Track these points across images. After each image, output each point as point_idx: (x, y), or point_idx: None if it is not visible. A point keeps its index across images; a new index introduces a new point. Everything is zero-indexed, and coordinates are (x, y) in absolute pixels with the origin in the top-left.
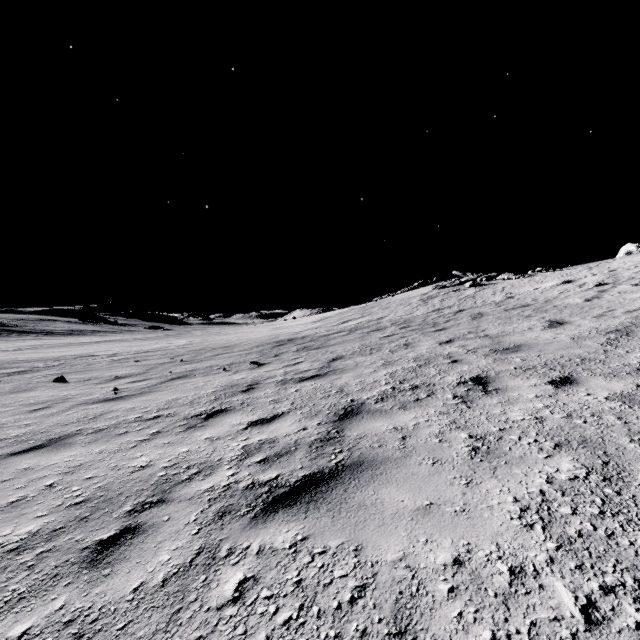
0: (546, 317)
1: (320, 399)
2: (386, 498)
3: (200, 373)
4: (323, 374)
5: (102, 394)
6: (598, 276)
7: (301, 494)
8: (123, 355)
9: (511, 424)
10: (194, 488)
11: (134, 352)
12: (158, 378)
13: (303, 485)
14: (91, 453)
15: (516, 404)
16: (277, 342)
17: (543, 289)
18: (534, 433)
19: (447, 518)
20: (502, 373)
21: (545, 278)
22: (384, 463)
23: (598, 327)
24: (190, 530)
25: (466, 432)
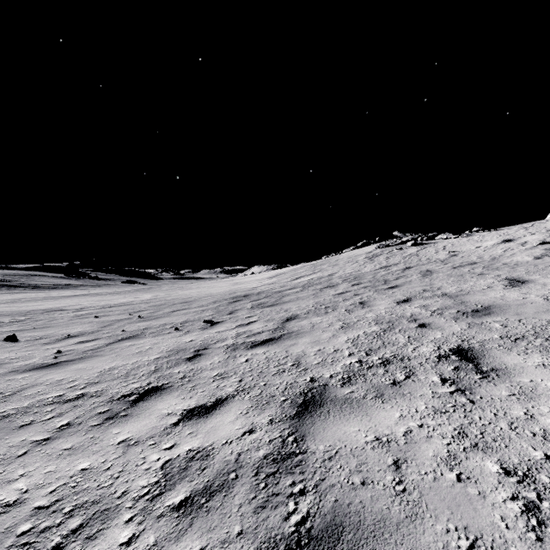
0: (501, 275)
1: (273, 375)
2: None
3: (151, 333)
4: (277, 338)
5: (41, 358)
6: (537, 235)
7: None
8: (88, 310)
9: None
10: None
11: (100, 307)
12: (108, 338)
13: None
14: None
15: (539, 399)
16: (233, 298)
17: (485, 247)
18: None
19: None
20: (488, 344)
21: (483, 237)
22: (379, 536)
23: None
24: None
25: (493, 458)
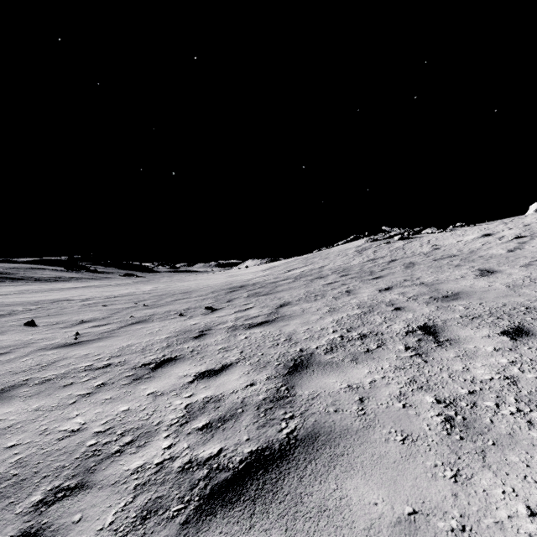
0: (475, 266)
1: (269, 348)
2: (353, 497)
3: (158, 318)
4: (272, 320)
5: (63, 339)
6: (514, 230)
7: (246, 483)
8: (94, 300)
9: (480, 385)
10: (122, 466)
11: (105, 297)
12: (119, 322)
13: (249, 468)
14: (27, 410)
15: (476, 359)
16: (230, 288)
17: (466, 241)
18: (512, 398)
19: None
20: (449, 322)
21: (466, 232)
22: (344, 437)
23: (530, 276)
24: None
25: (431, 394)
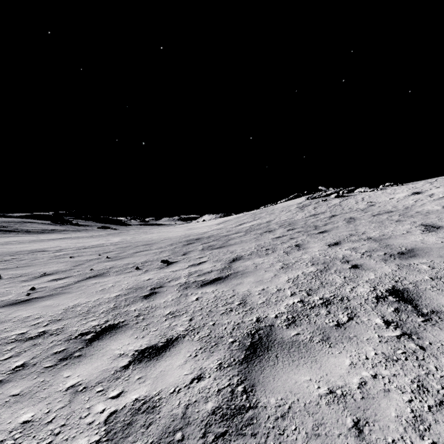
0: (417, 221)
1: (221, 315)
2: None
3: (115, 271)
4: (224, 277)
5: (16, 295)
6: (442, 188)
7: None
8: (66, 251)
9: None
10: None
11: (76, 248)
12: (77, 276)
13: None
14: None
15: None
16: (187, 241)
17: (398, 199)
18: None
19: None
20: (421, 285)
21: (395, 190)
22: None
23: None
24: None
25: None
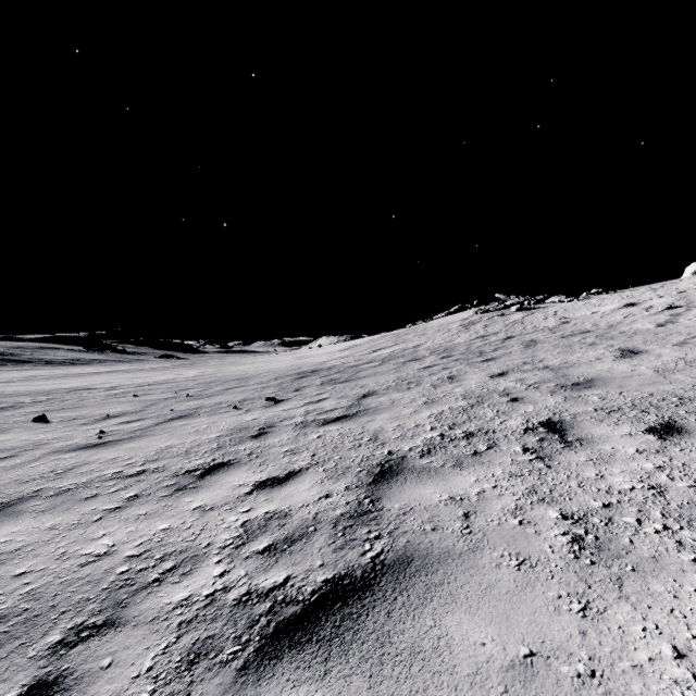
0: (615, 345)
1: (348, 450)
2: (455, 636)
3: (206, 412)
4: (352, 415)
5: (84, 438)
6: (666, 298)
7: (320, 620)
8: (123, 388)
9: (618, 496)
10: (162, 599)
11: (136, 385)
12: (155, 418)
13: (323, 601)
14: (39, 529)
15: (614, 463)
16: (299, 374)
17: (603, 313)
18: (658, 513)
19: (568, 692)
20: (580, 416)
21: (603, 301)
22: (444, 561)
23: (685, 357)
24: (137, 693)
25: (555, 508)
